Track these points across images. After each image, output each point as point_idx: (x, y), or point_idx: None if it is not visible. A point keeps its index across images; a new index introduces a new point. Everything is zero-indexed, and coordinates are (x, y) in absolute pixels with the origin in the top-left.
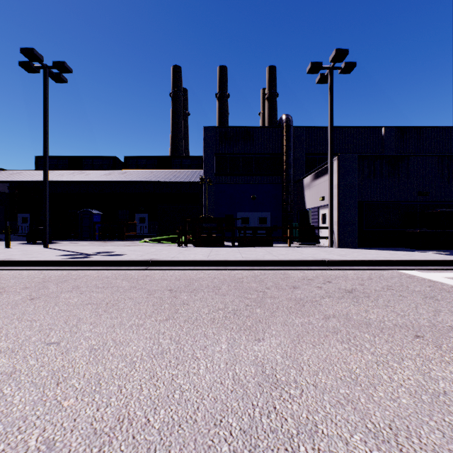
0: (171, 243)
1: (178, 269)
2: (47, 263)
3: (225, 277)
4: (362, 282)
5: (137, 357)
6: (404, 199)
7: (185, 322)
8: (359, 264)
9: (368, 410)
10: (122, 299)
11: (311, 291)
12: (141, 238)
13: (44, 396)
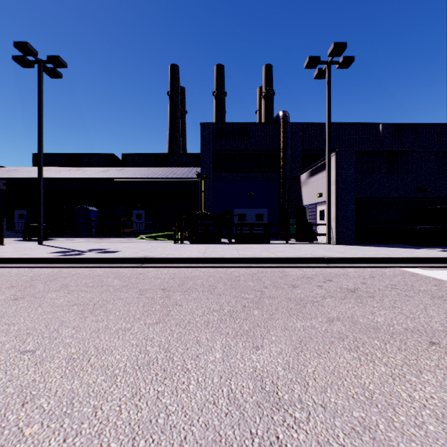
0: (168, 239)
1: (173, 266)
2: (38, 260)
3: (221, 275)
4: (363, 280)
5: (120, 368)
6: (403, 196)
7: (176, 326)
8: (360, 261)
9: (390, 440)
10: (111, 299)
11: (312, 291)
12: (138, 234)
13: (4, 420)
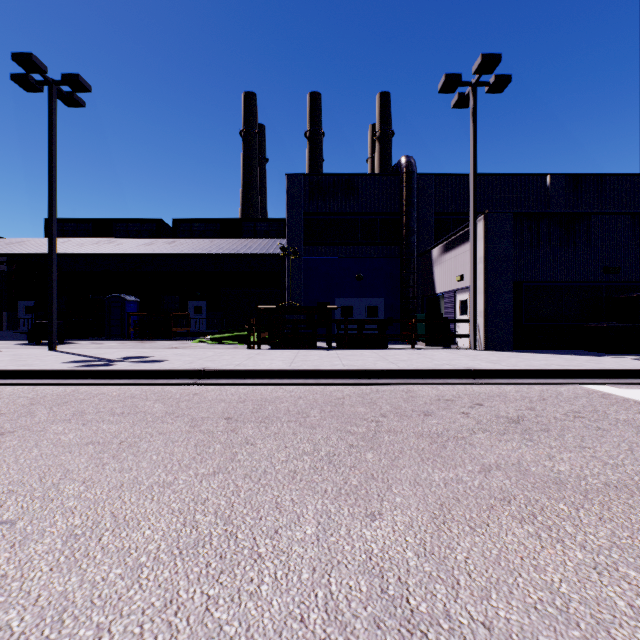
0: (239, 343)
1: (245, 383)
2: (44, 374)
3: (316, 397)
4: (530, 404)
5: (149, 553)
6: (583, 279)
7: (244, 478)
8: (522, 375)
9: None
10: (148, 434)
11: (454, 421)
12: (197, 336)
13: None
